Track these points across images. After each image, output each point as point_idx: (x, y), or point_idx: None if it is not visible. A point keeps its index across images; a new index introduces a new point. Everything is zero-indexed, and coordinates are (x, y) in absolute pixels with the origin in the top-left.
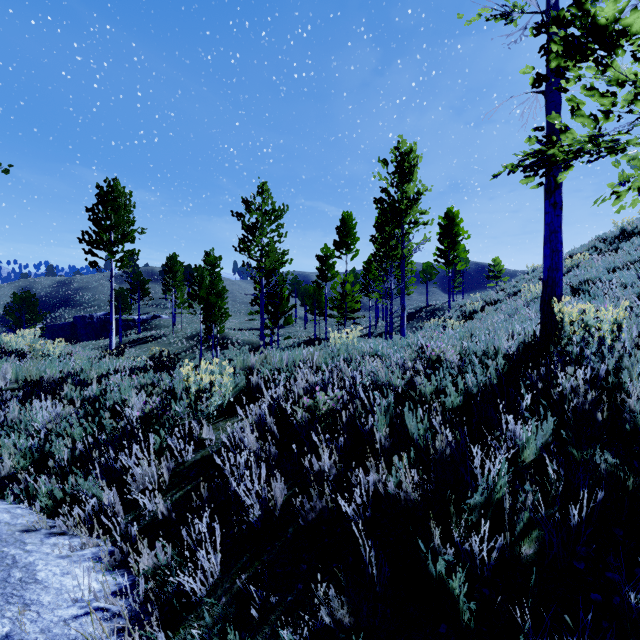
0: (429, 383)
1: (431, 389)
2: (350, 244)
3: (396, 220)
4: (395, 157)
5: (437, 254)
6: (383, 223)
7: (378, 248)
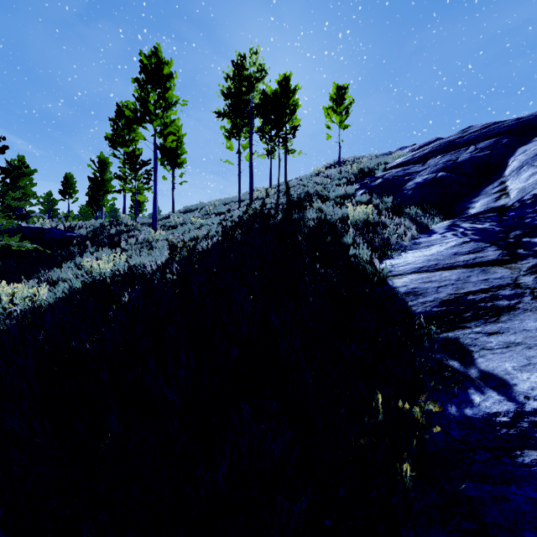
0: (96, 222)
1: (96, 223)
2: (72, 193)
3: (99, 188)
4: (99, 161)
5: (130, 208)
6: (93, 188)
7: (90, 199)
